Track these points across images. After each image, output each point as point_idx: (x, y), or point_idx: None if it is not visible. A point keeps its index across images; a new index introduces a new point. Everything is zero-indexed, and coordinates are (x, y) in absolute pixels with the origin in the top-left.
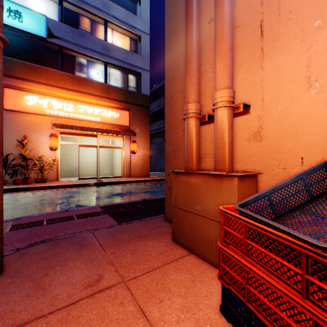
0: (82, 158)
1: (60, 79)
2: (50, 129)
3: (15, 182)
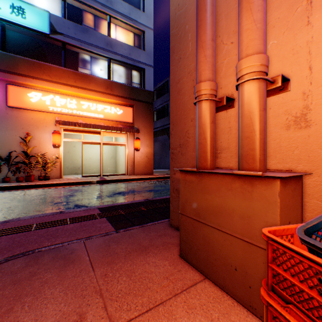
0: (85, 155)
1: (63, 75)
2: (53, 126)
3: (17, 179)
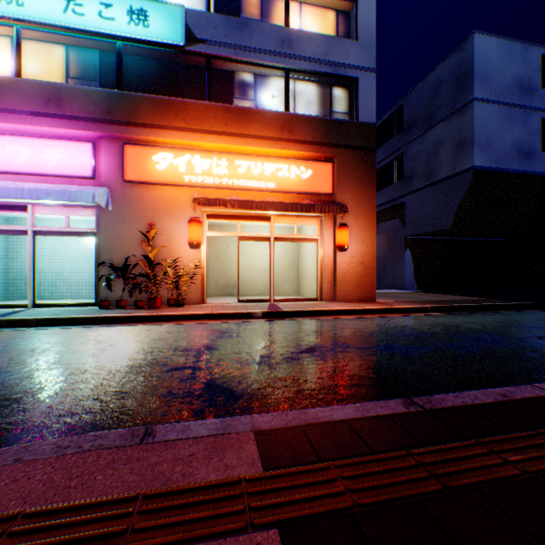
0: (245, 262)
1: (206, 116)
2: (190, 210)
3: (136, 304)
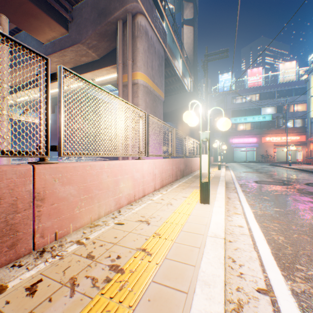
0: (280, 154)
1: (275, 131)
2: (272, 146)
3: (264, 161)
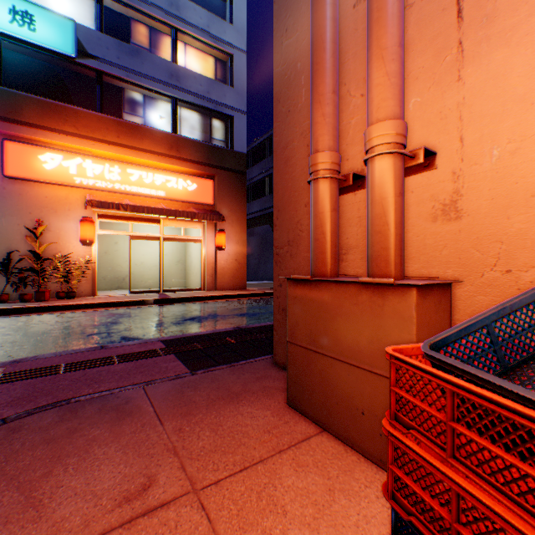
0: (135, 258)
1: (98, 126)
2: (81, 210)
3: (22, 297)
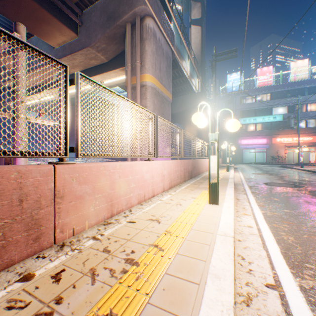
0: (291, 155)
1: (286, 131)
2: (283, 147)
3: (274, 162)
